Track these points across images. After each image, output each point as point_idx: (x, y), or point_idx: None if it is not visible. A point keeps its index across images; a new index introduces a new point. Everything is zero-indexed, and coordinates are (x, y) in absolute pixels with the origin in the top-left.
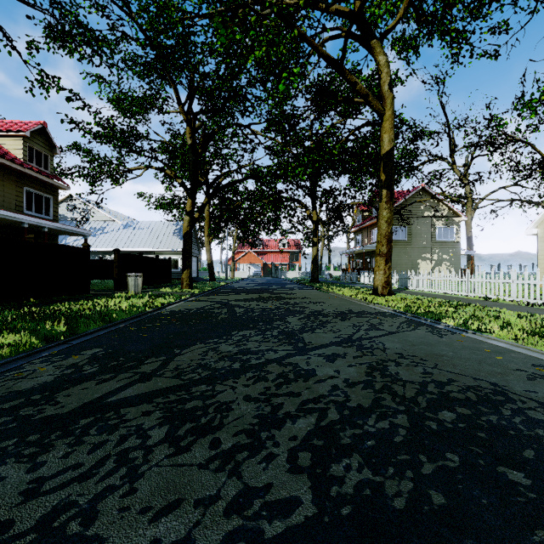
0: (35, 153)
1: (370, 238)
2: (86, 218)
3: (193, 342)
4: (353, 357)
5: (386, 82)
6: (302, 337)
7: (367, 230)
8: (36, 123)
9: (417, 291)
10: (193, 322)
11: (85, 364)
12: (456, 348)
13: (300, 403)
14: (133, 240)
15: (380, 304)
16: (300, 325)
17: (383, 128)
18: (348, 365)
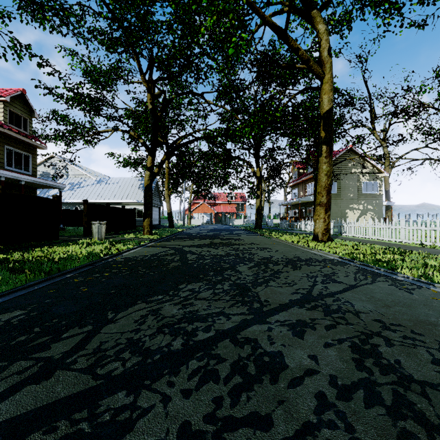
0: (15, 116)
1: (305, 191)
2: (66, 174)
3: (134, 300)
4: (324, 327)
5: (325, 48)
6: (256, 292)
7: (302, 185)
8: (16, 90)
9: (351, 237)
10: (142, 271)
11: None
12: None
13: None
14: (105, 193)
15: (324, 251)
16: (252, 276)
17: (323, 90)
18: (325, 345)
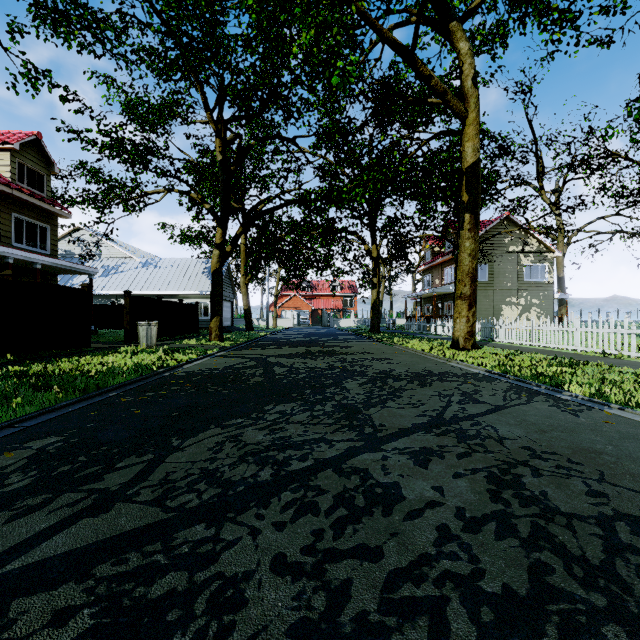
0: (26, 171)
1: (441, 278)
2: (97, 254)
3: (205, 424)
4: (456, 456)
5: (469, 75)
6: (368, 414)
7: (438, 269)
8: (28, 134)
9: (507, 343)
10: (213, 389)
11: (16, 469)
12: (613, 438)
13: (384, 581)
14: (154, 282)
15: (466, 362)
16: (364, 395)
17: (466, 135)
18: (454, 475)
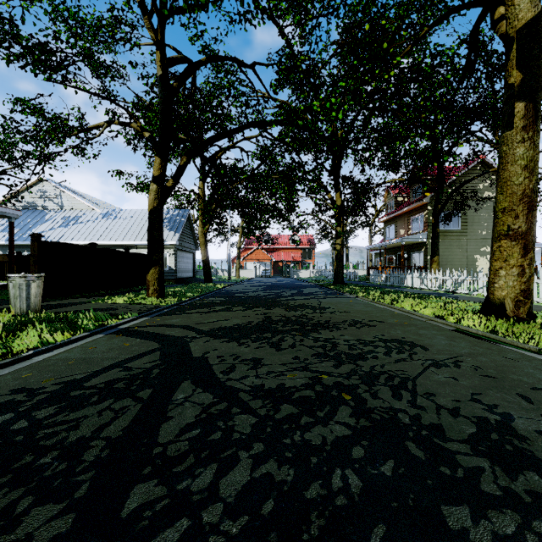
0: None
1: (407, 228)
2: (59, 205)
3: None
4: None
5: None
6: None
7: (403, 219)
8: None
9: None
10: None
11: None
12: None
13: None
14: (112, 232)
15: None
16: None
17: None
18: None
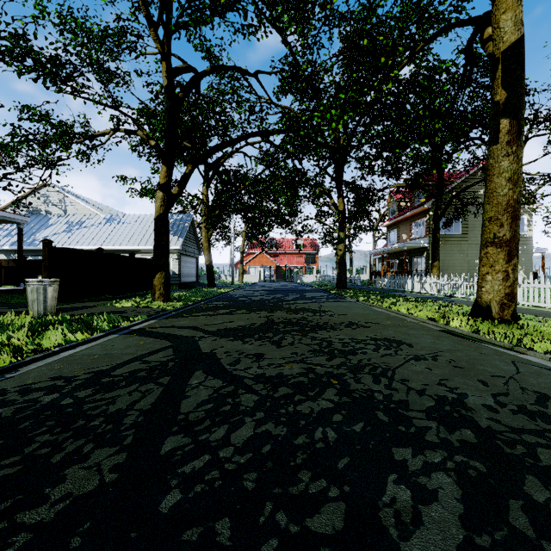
0: None
1: (410, 233)
2: (63, 210)
3: None
4: None
5: None
6: None
7: (406, 224)
8: None
9: (533, 307)
10: None
11: None
12: None
13: None
14: (116, 237)
15: None
16: None
17: (500, 5)
18: None
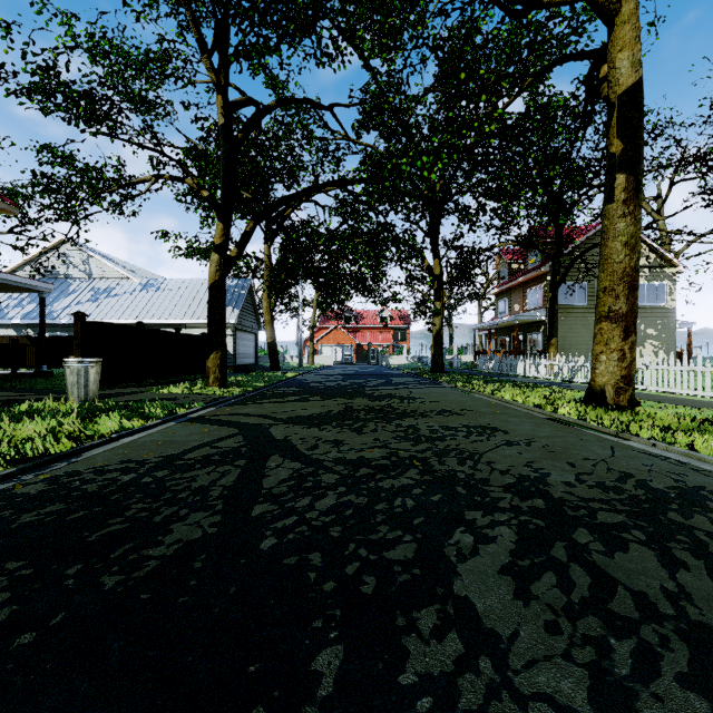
0: None
1: (523, 303)
2: (86, 274)
3: None
4: None
5: None
6: None
7: (518, 291)
8: None
9: (662, 393)
10: None
11: None
12: None
13: None
14: (154, 307)
15: (676, 445)
16: None
17: (616, 41)
18: None
